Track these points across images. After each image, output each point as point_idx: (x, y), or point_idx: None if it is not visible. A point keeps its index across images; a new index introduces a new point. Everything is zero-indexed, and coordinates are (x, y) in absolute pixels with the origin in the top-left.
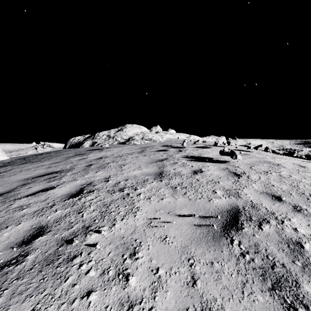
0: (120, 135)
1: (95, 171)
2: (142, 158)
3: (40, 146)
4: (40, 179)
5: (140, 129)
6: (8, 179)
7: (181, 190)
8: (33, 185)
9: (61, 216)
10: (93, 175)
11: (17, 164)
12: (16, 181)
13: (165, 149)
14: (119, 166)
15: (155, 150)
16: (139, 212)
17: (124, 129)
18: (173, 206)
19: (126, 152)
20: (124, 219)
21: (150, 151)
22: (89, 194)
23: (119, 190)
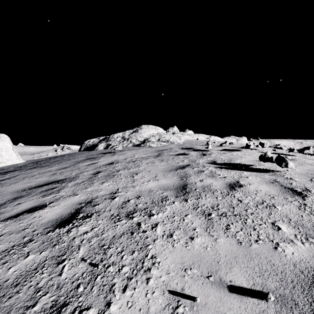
0: (135, 137)
1: (101, 182)
2: (159, 163)
3: (59, 148)
4: (37, 190)
5: (156, 130)
6: (5, 189)
7: (218, 220)
8: (24, 201)
9: (29, 271)
10: (97, 188)
11: (26, 168)
12: (11, 192)
13: (186, 152)
14: (131, 175)
15: (173, 154)
16: (155, 269)
17: (139, 130)
18: (213, 257)
19: (140, 156)
20: (128, 290)
21: (168, 155)
22: (84, 221)
23: (127, 215)
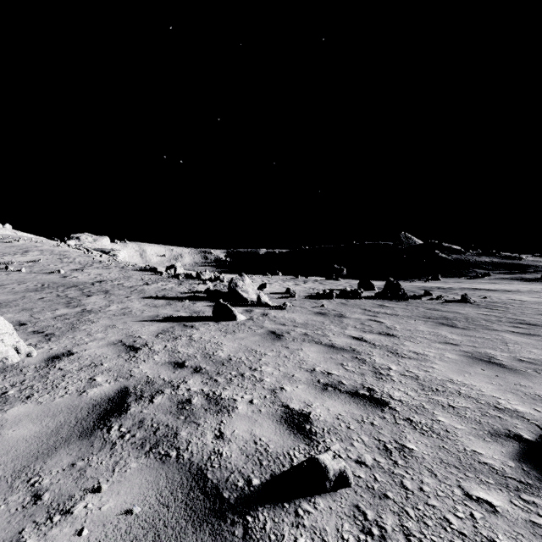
0: None
1: None
2: None
3: None
4: None
5: None
6: None
7: None
8: None
9: None
10: None
11: None
12: None
13: None
14: None
15: None
16: None
17: None
18: None
19: None
20: None
21: None
22: None
23: None
